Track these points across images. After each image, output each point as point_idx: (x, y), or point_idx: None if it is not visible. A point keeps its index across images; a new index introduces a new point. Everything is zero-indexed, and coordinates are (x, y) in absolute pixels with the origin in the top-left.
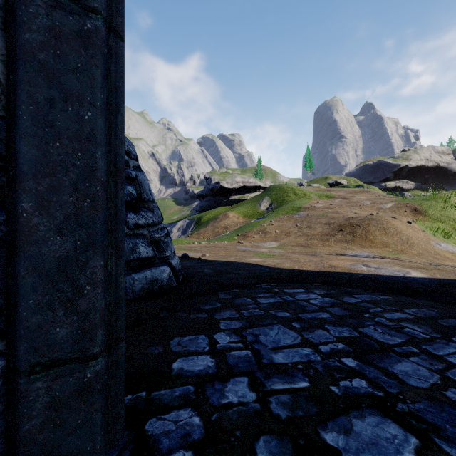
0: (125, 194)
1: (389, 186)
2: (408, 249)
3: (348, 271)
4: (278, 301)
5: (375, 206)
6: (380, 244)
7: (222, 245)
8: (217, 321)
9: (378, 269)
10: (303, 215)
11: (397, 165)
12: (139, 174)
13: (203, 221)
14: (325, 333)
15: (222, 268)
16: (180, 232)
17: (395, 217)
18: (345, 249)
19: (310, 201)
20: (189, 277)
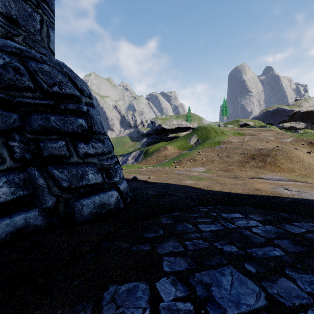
0: (75, 126)
1: (285, 126)
2: (311, 173)
3: (274, 194)
4: (219, 228)
5: (278, 140)
6: (286, 169)
7: (163, 169)
8: (160, 257)
9: (300, 193)
10: (223, 147)
11: (291, 111)
12: (91, 109)
13: (149, 152)
14: (293, 286)
15: (164, 190)
16: (133, 160)
17: (297, 148)
18: (259, 173)
19: (227, 137)
20: (135, 199)
